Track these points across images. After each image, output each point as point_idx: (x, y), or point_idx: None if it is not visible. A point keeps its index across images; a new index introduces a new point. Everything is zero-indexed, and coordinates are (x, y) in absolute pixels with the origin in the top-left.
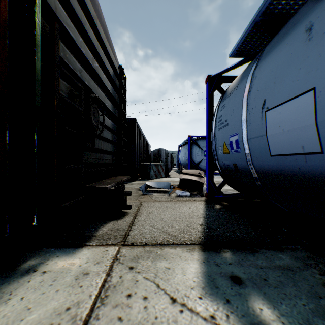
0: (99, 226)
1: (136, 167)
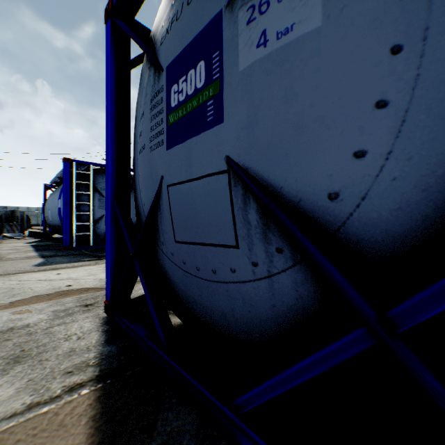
0: None
1: None
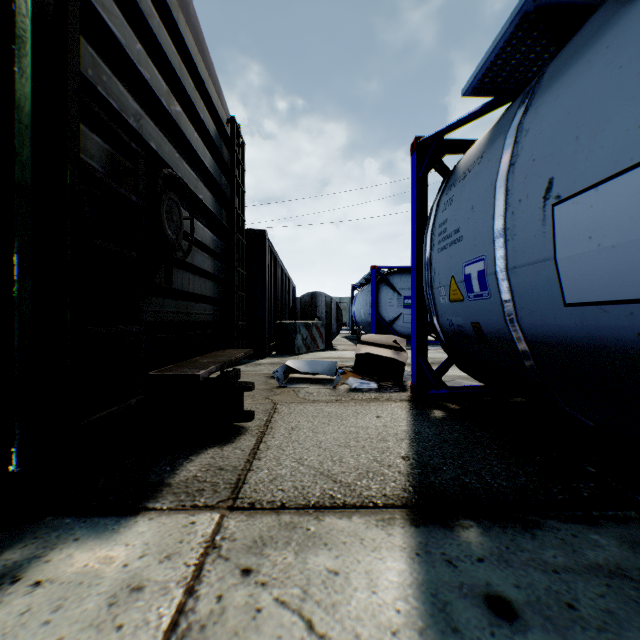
0: (181, 460)
1: (266, 329)
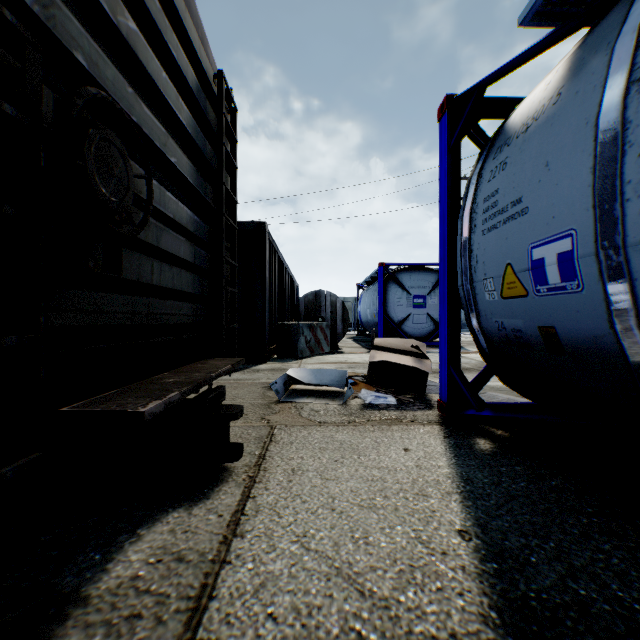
0: (123, 536)
1: (266, 331)
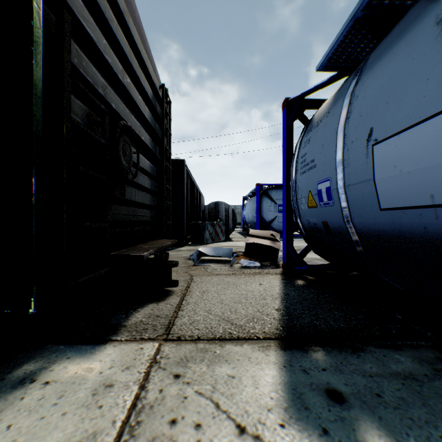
0: (131, 311)
1: (185, 227)
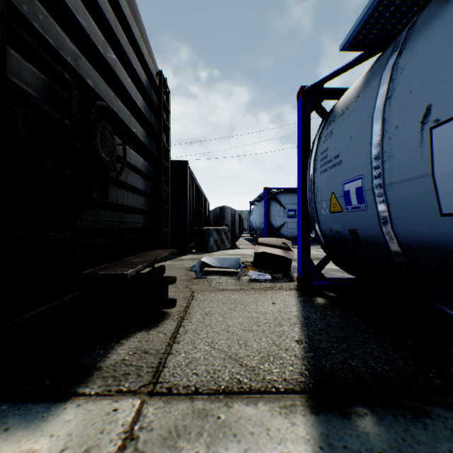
0: (113, 343)
1: (188, 234)
